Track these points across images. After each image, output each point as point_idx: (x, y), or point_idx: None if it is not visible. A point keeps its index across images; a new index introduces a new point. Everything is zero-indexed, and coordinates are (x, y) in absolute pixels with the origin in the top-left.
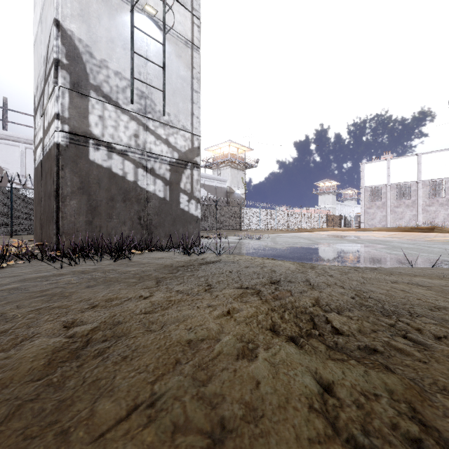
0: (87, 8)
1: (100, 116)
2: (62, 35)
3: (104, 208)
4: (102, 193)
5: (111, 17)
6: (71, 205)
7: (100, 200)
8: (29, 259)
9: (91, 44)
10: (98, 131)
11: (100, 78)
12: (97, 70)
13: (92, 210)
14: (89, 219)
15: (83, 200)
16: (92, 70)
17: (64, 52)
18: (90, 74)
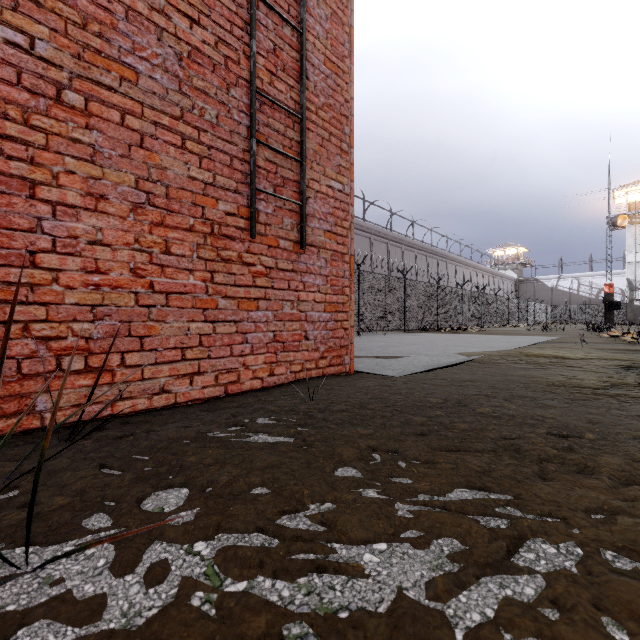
0: (633, 271)
1: (637, 294)
2: (627, 280)
3: (638, 315)
4: (637, 312)
5: (639, 269)
6: (629, 315)
7: (637, 313)
8: (619, 325)
9: (634, 279)
10: (636, 298)
11: (637, 285)
12: (636, 284)
13: (635, 316)
14: (634, 318)
15: (632, 314)
16: (634, 284)
17: (627, 283)
18: (634, 285)
